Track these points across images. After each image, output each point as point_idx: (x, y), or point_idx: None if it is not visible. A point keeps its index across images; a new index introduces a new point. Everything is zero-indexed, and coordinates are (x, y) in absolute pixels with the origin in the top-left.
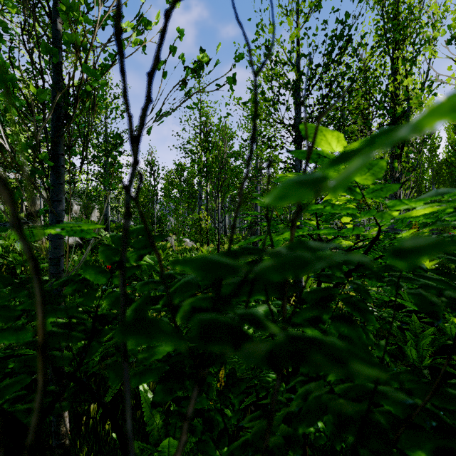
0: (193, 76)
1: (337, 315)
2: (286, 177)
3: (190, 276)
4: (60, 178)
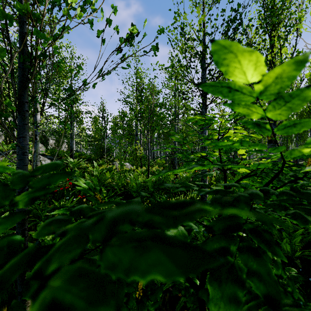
0: (126, 44)
1: (244, 246)
2: (195, 118)
3: (87, 222)
4: (25, 120)
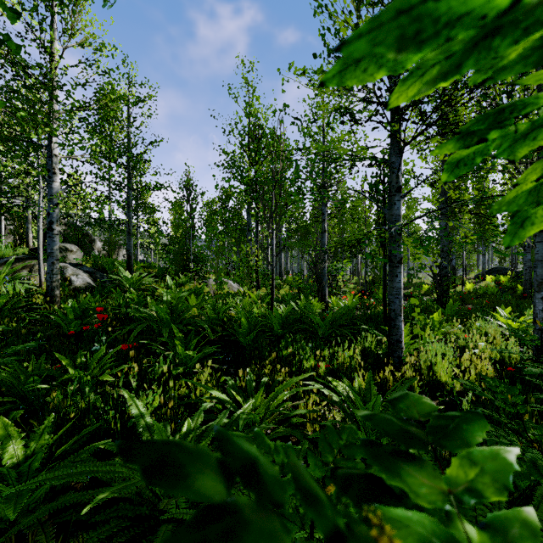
0: None
1: None
2: None
3: None
4: None
